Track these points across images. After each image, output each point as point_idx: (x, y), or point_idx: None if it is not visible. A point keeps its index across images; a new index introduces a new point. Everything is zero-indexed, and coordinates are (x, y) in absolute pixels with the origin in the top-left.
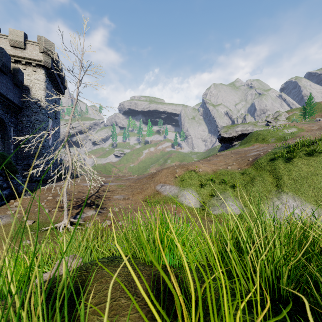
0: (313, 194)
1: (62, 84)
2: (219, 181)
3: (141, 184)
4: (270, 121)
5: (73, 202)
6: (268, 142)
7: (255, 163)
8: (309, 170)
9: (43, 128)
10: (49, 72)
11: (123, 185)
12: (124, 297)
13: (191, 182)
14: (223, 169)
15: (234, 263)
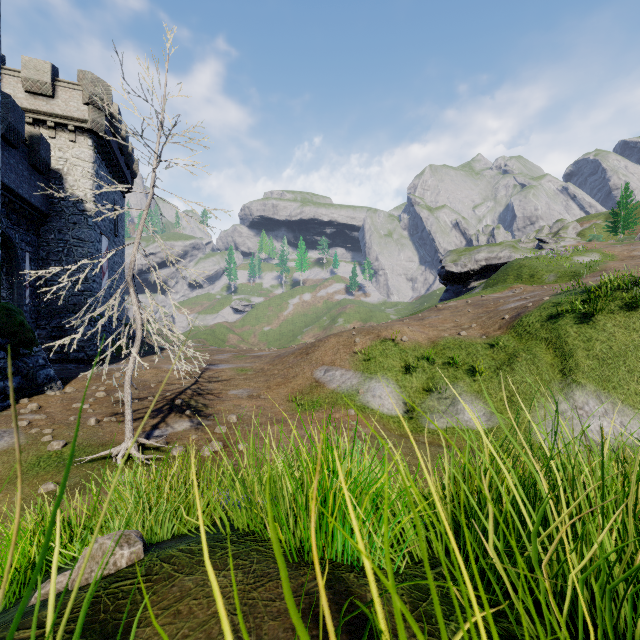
0: (638, 390)
1: (128, 167)
2: (442, 361)
3: (285, 368)
4: (545, 240)
5: (146, 402)
6: (543, 281)
7: (516, 324)
8: (629, 340)
9: (89, 254)
10: (101, 142)
11: (248, 369)
12: None
13: (387, 364)
14: (450, 337)
15: (504, 575)
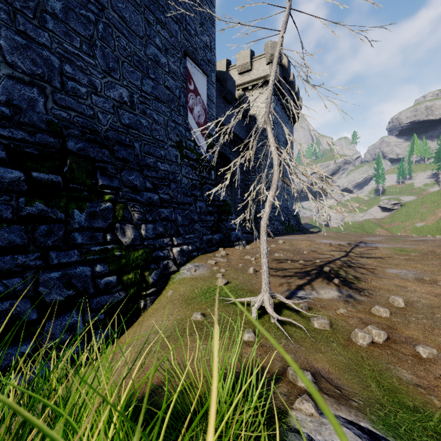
0: None
1: (295, 103)
2: None
3: None
4: None
5: (297, 264)
6: None
7: None
8: None
9: (269, 164)
10: (276, 87)
11: (410, 249)
12: None
13: None
14: None
15: None
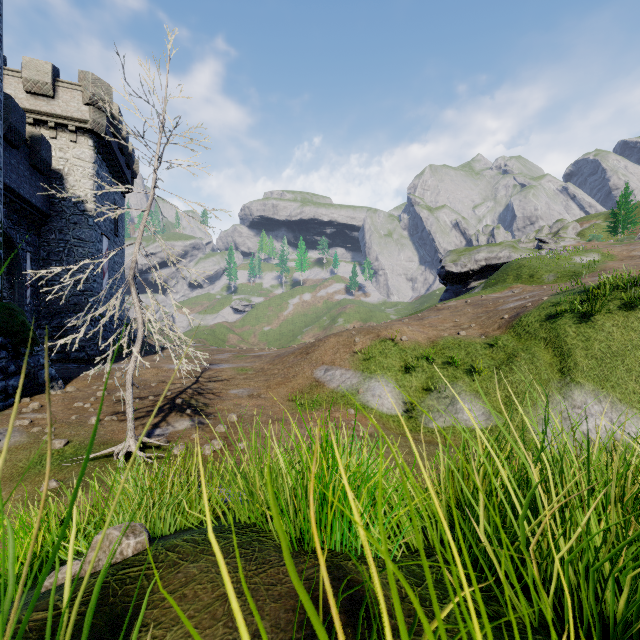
0: (636, 389)
1: (128, 167)
2: (442, 360)
3: (285, 367)
4: (544, 240)
5: (147, 401)
6: (542, 281)
7: (516, 324)
8: (628, 339)
9: (89, 254)
10: (101, 143)
11: (248, 368)
12: (232, 639)
13: (386, 363)
14: (450, 337)
15: (494, 559)
